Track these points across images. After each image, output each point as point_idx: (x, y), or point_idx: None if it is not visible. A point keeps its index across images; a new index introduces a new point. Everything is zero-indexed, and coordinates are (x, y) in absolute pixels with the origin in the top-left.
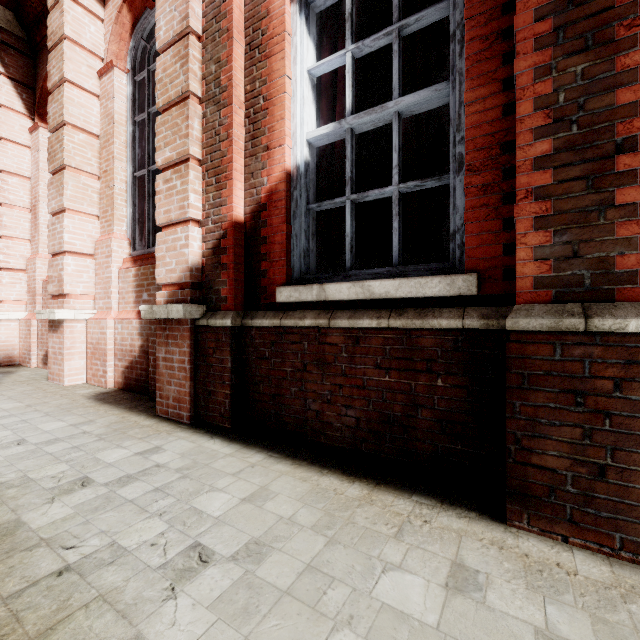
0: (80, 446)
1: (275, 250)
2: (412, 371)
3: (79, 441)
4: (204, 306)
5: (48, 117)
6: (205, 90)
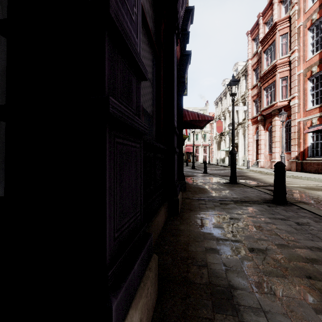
0: None
1: (306, 154)
2: (318, 165)
3: None
4: (297, 160)
5: (272, 135)
6: (297, 137)
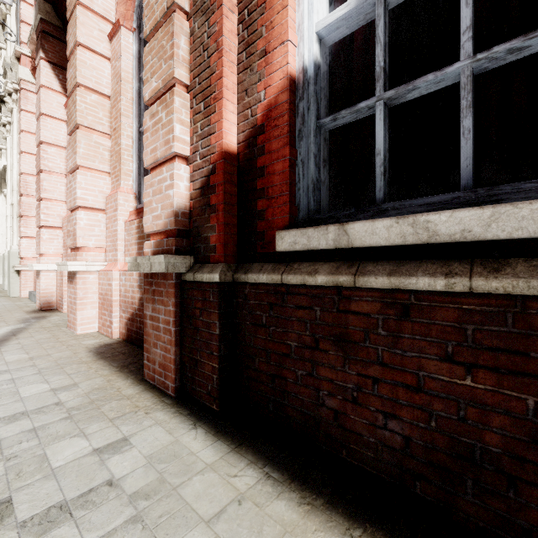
0: (39, 428)
1: (274, 183)
2: (528, 376)
3: (44, 419)
4: (191, 257)
5: (67, 83)
6: (193, 2)
